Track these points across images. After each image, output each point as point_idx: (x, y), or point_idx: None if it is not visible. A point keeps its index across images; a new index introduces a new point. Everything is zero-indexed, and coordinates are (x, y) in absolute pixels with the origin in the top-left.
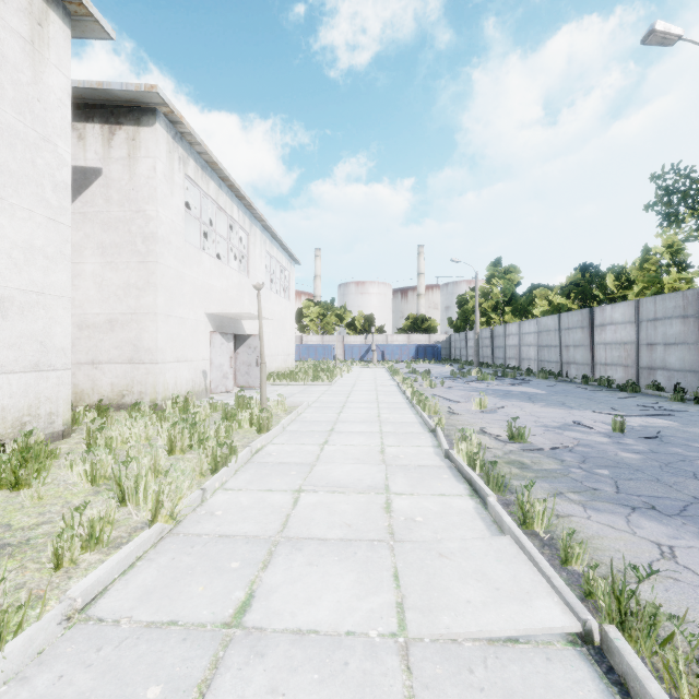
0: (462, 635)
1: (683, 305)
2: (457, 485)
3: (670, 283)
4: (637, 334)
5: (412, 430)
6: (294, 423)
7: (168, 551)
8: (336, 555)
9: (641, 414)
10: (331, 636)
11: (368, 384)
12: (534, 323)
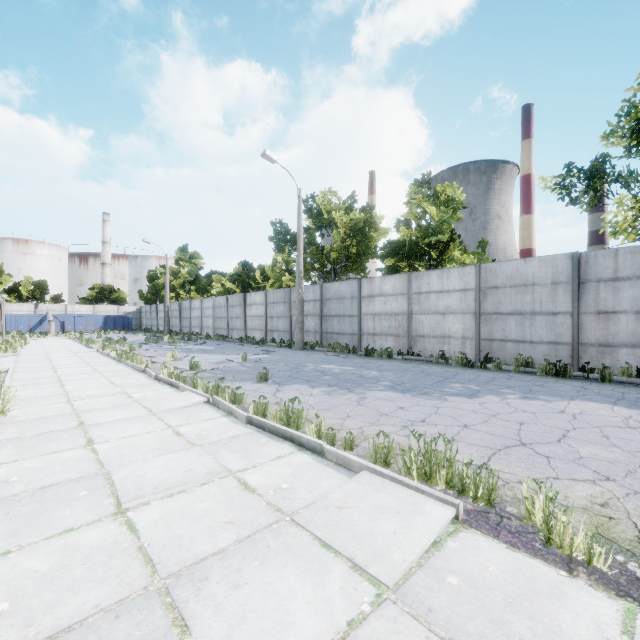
0: (172, 408)
1: (284, 296)
2: (164, 386)
3: (286, 281)
4: (266, 311)
5: (128, 373)
6: (14, 381)
7: (9, 426)
8: (114, 409)
9: (259, 354)
10: (126, 418)
11: (64, 353)
12: (212, 301)
